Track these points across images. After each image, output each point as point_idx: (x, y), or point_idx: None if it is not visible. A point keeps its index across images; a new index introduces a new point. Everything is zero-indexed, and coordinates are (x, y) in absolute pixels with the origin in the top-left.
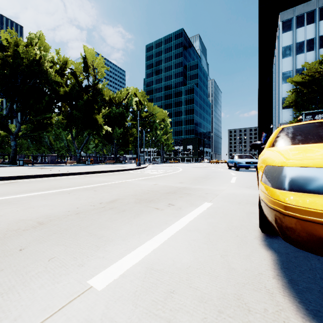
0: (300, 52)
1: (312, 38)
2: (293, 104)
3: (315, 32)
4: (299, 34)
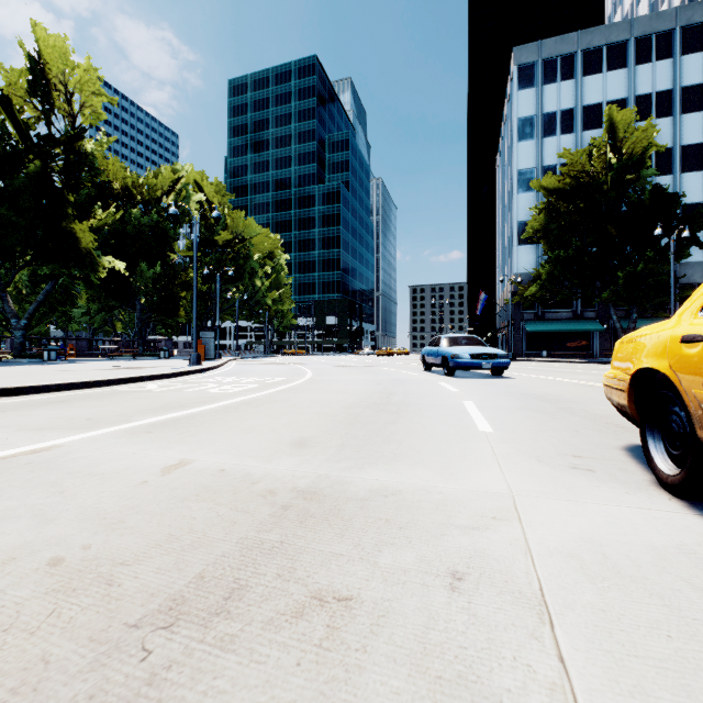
0: (550, 133)
1: (571, 108)
2: (543, 233)
3: (575, 97)
4: (548, 97)
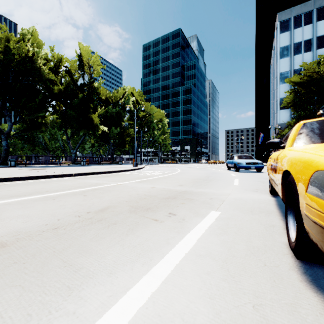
0: (298, 52)
1: (310, 38)
2: (292, 104)
3: (312, 33)
4: (297, 35)
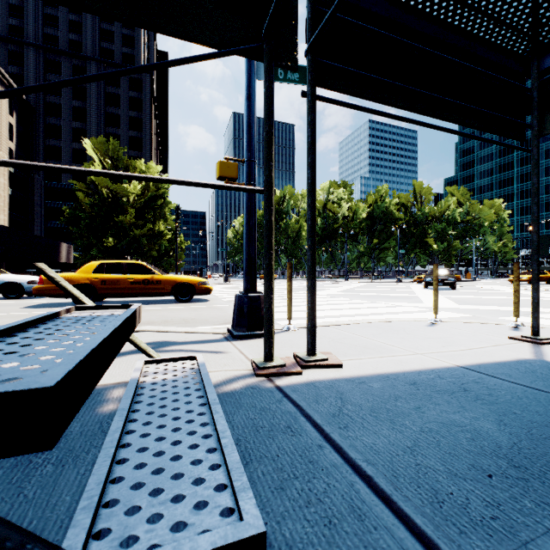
0: None
1: None
2: None
3: None
4: None
